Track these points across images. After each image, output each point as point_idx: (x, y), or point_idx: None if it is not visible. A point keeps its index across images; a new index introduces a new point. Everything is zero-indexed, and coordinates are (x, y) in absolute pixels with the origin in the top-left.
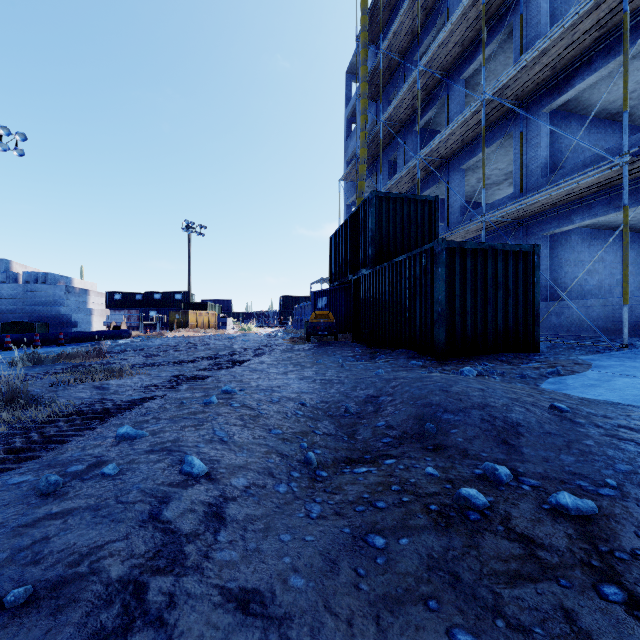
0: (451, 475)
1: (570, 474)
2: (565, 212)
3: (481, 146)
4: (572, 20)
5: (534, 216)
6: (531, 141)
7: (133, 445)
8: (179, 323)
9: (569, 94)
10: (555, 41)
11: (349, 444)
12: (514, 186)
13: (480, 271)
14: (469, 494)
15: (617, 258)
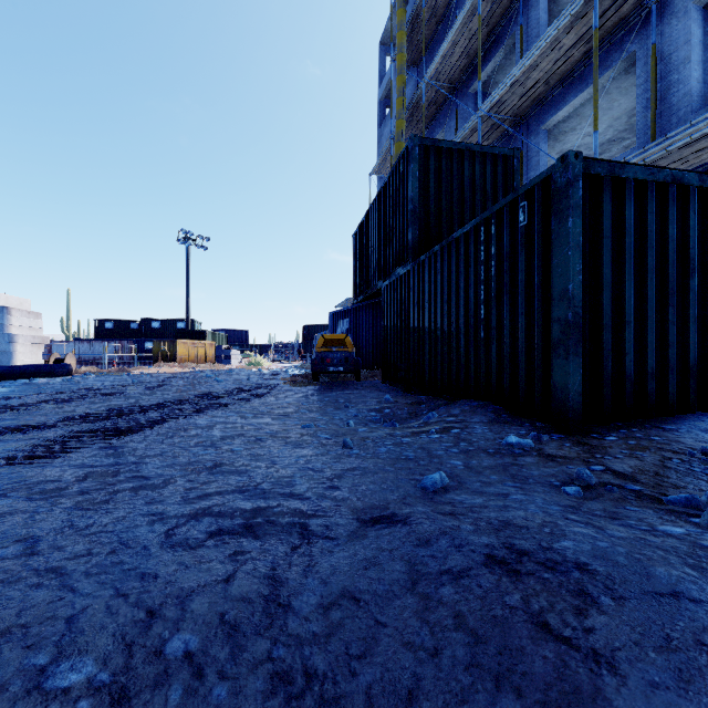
0: None
1: None
2: None
3: (576, 88)
4: None
5: None
6: (671, 57)
7: None
8: (165, 356)
9: None
10: None
11: None
12: (637, 136)
13: (653, 232)
14: None
15: None
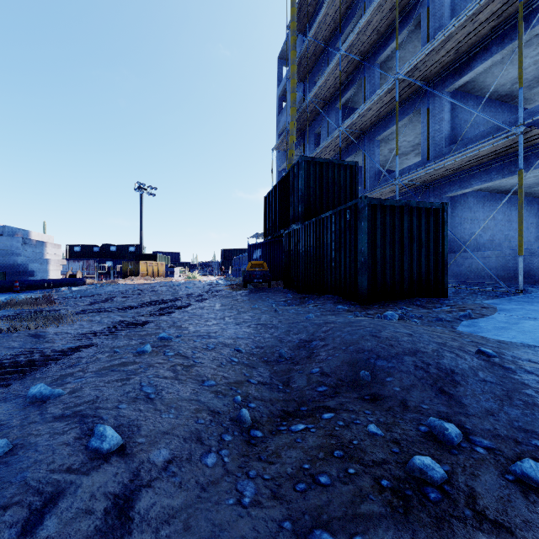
0: (396, 434)
1: (521, 431)
2: (465, 177)
3: (393, 120)
4: (474, 9)
5: (439, 180)
6: (436, 116)
7: (43, 408)
8: (131, 272)
9: (468, 76)
10: (458, 28)
11: (284, 394)
12: (422, 154)
13: (397, 225)
14: (424, 464)
15: (505, 217)
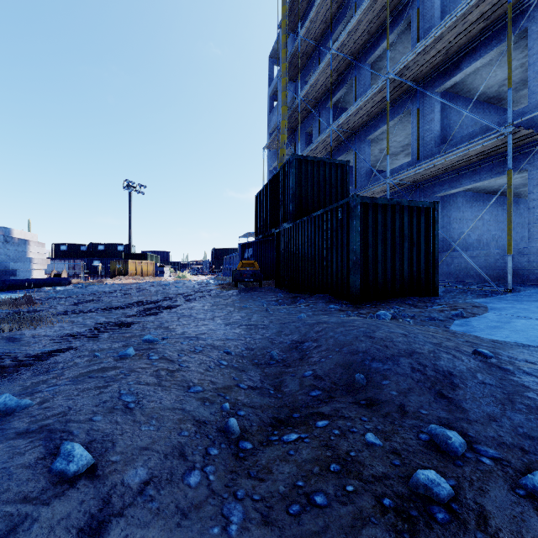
0: (395, 443)
1: (527, 438)
2: (455, 177)
3: (384, 120)
4: (464, 10)
5: (429, 180)
6: (426, 116)
7: (6, 422)
8: (119, 271)
9: (458, 77)
10: (448, 29)
11: (276, 399)
12: (412, 154)
13: (389, 224)
14: (428, 479)
15: (493, 217)
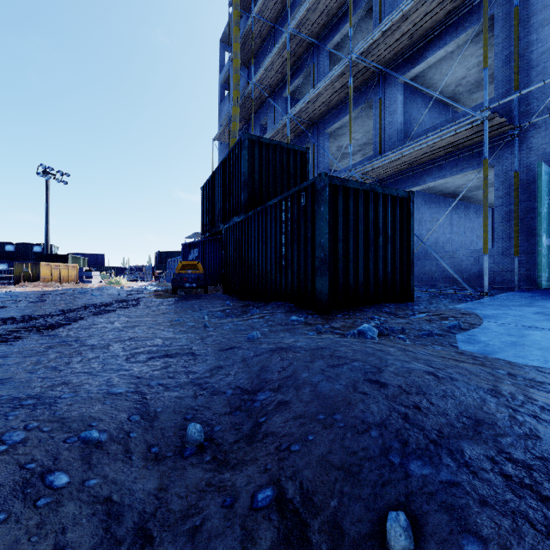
0: None
1: None
2: (418, 173)
3: (344, 111)
4: None
5: (392, 175)
6: (388, 108)
7: None
8: (27, 276)
9: (421, 66)
10: (416, 6)
11: None
12: (373, 149)
13: (362, 214)
14: None
15: (447, 220)
